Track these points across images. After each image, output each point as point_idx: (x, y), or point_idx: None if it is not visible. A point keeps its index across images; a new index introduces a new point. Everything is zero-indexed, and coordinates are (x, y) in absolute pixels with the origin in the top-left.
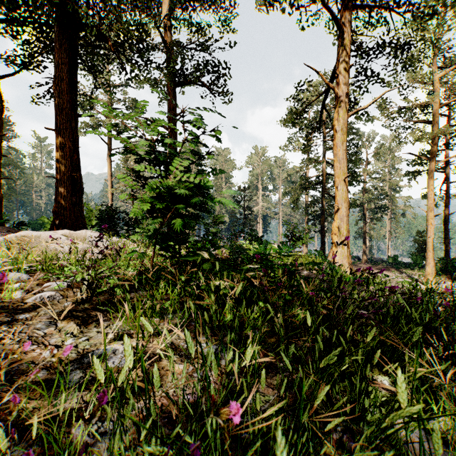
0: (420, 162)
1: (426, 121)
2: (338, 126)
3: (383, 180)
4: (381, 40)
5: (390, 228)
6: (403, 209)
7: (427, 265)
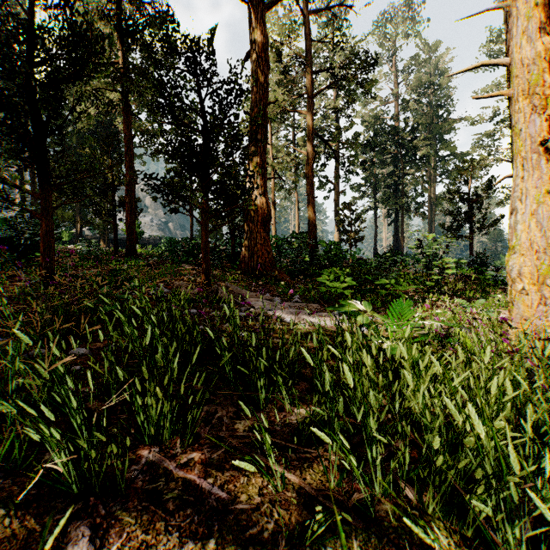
0: None
1: None
2: None
3: None
4: None
5: None
6: None
7: None
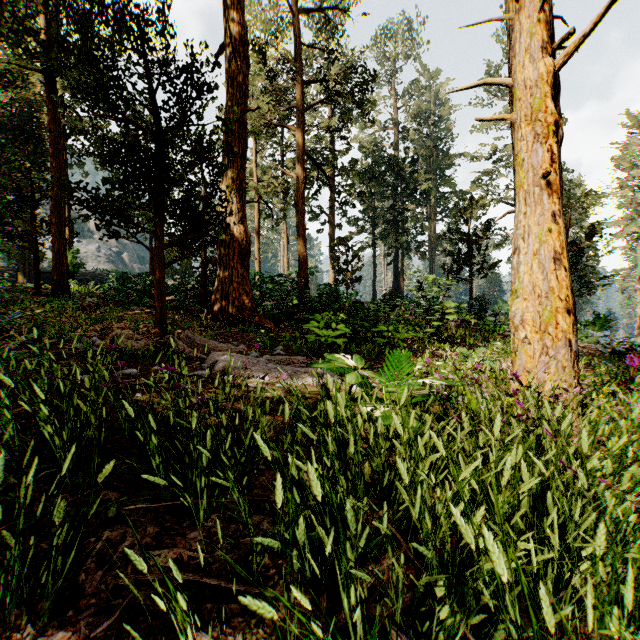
0: None
1: None
2: None
3: None
4: None
5: None
6: None
7: None
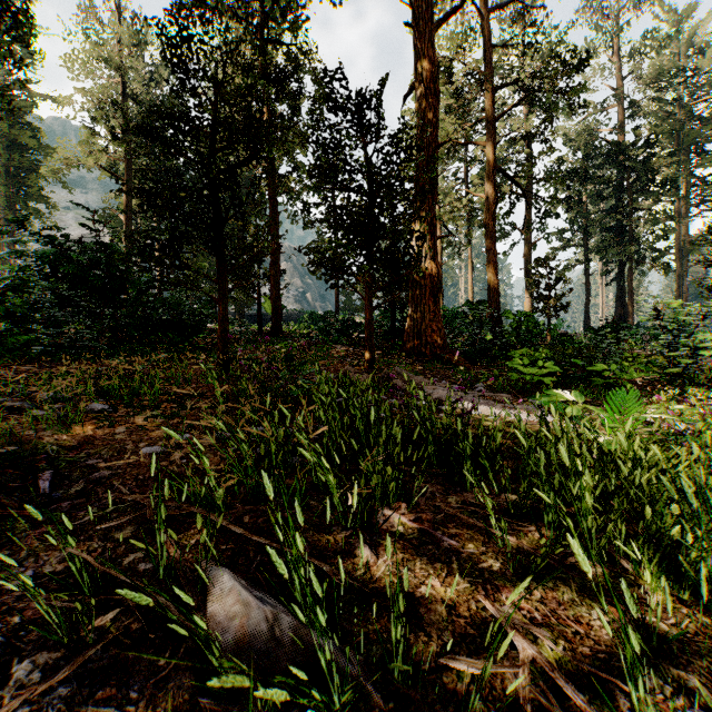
0: None
1: None
2: None
3: None
4: None
5: None
6: None
7: None
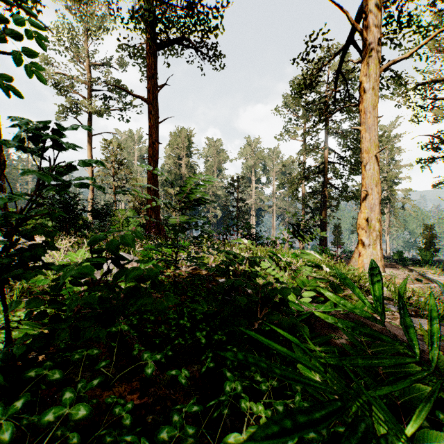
0: (433, 149)
1: None
2: (367, 83)
3: (382, 172)
4: None
5: (388, 222)
6: (403, 201)
7: None
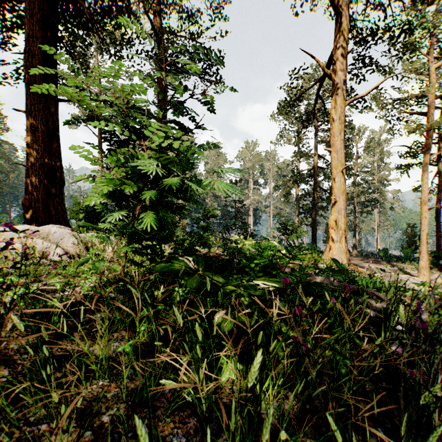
0: (412, 156)
1: (419, 113)
2: (335, 115)
3: (372, 174)
4: (378, 27)
5: (378, 221)
6: (392, 202)
7: (420, 259)
